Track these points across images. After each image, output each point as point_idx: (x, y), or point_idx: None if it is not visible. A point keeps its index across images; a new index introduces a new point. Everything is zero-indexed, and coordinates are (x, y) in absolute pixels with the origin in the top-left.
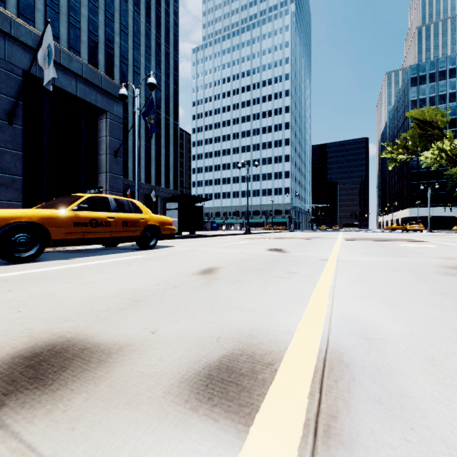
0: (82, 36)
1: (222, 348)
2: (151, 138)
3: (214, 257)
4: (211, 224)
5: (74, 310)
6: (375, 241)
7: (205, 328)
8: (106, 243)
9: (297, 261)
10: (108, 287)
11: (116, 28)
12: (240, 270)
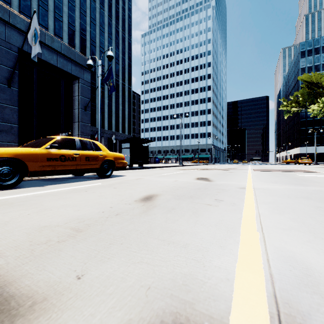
0: (64, 26)
1: (150, 308)
2: (112, 98)
3: (154, 185)
4: (154, 159)
5: (15, 242)
6: (278, 172)
7: (135, 271)
8: (73, 173)
9: (221, 189)
10: (59, 214)
11: (88, 20)
12: (175, 198)
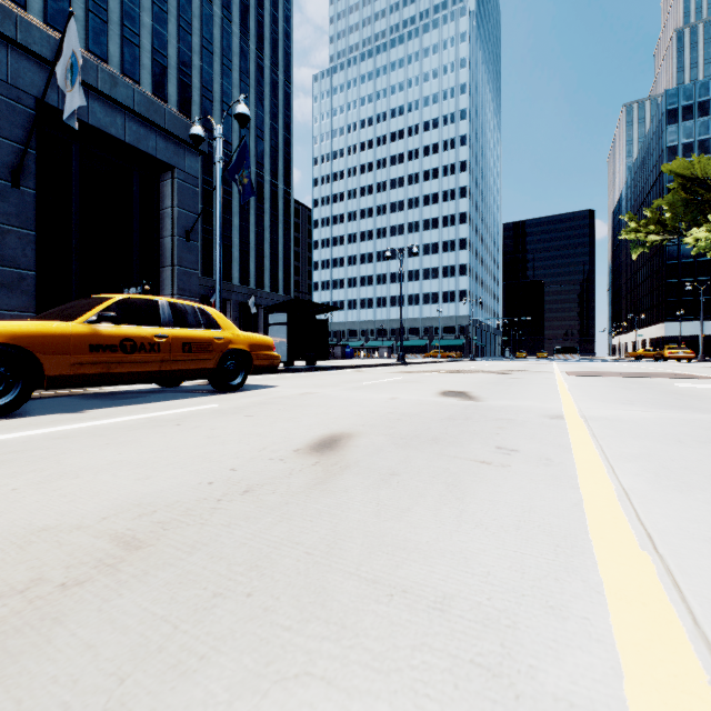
0: (143, 57)
1: None
2: (249, 215)
3: (343, 409)
4: (343, 349)
5: None
6: (625, 378)
7: None
8: (153, 381)
9: (504, 420)
10: (93, 490)
11: (195, 43)
12: (395, 443)
